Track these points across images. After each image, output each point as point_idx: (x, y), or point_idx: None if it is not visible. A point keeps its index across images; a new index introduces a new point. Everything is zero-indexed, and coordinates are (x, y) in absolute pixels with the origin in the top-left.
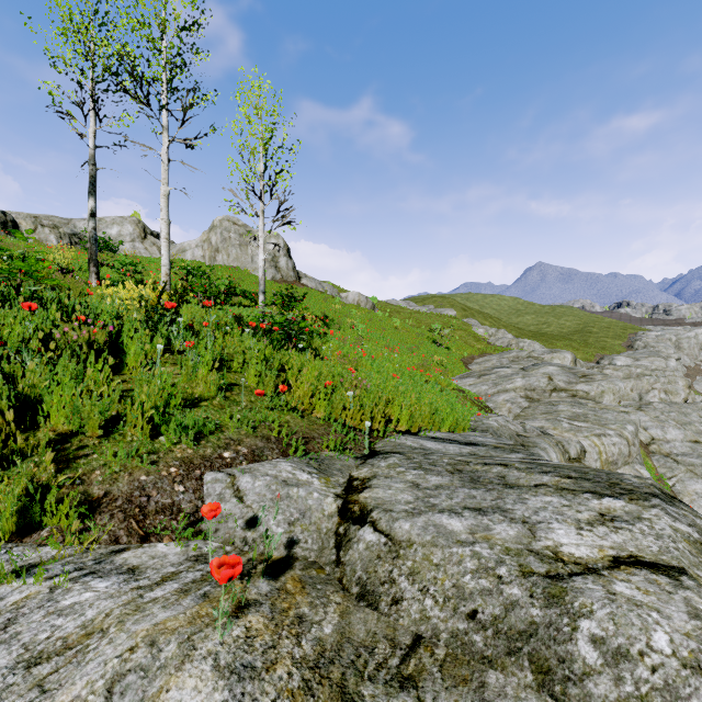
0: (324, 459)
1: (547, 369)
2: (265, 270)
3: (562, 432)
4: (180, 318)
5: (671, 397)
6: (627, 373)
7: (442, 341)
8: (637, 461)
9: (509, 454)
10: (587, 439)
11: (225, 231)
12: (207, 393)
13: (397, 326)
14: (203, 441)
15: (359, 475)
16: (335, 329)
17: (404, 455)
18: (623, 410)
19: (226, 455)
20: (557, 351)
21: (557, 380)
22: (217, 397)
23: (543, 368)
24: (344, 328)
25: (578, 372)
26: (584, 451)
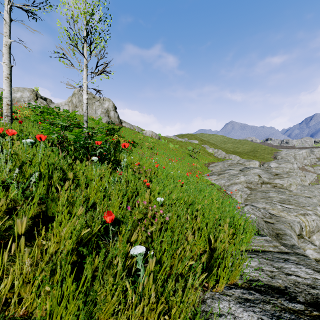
0: None
1: (255, 170)
2: (102, 117)
3: (279, 212)
4: None
5: (303, 182)
6: (282, 171)
7: (194, 155)
8: None
9: None
10: (297, 217)
11: (80, 96)
12: None
13: (172, 147)
14: None
15: None
16: (138, 148)
17: None
18: (307, 196)
19: None
20: (251, 160)
21: (263, 177)
22: None
23: (252, 170)
24: (144, 148)
25: (272, 172)
26: (302, 228)
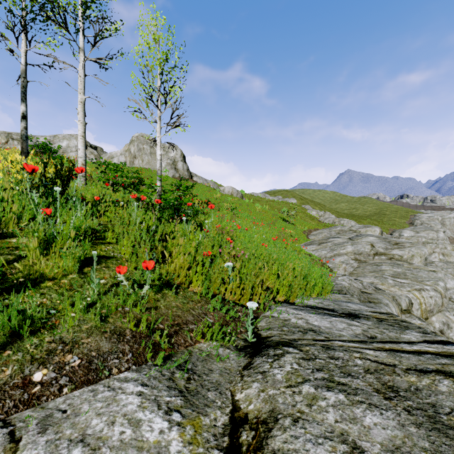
0: (196, 360)
1: (369, 238)
2: (168, 170)
3: (389, 287)
4: (57, 188)
5: (447, 258)
6: (416, 241)
7: (289, 219)
8: (445, 309)
9: (404, 333)
10: (410, 293)
11: (140, 144)
12: (59, 268)
13: (258, 209)
14: (8, 351)
15: (247, 406)
16: (215, 210)
17: (300, 350)
18: (431, 270)
19: (36, 378)
20: (369, 226)
21: (377, 246)
22: (70, 274)
23: (365, 238)
24: (222, 209)
25: (391, 241)
26: (411, 303)
